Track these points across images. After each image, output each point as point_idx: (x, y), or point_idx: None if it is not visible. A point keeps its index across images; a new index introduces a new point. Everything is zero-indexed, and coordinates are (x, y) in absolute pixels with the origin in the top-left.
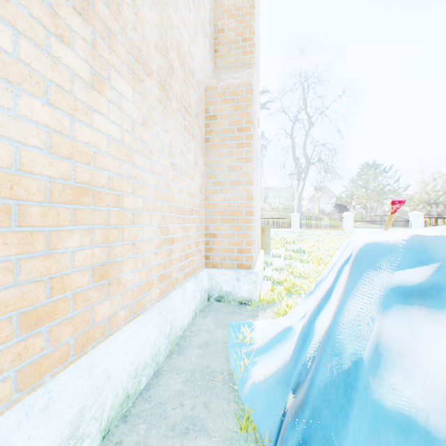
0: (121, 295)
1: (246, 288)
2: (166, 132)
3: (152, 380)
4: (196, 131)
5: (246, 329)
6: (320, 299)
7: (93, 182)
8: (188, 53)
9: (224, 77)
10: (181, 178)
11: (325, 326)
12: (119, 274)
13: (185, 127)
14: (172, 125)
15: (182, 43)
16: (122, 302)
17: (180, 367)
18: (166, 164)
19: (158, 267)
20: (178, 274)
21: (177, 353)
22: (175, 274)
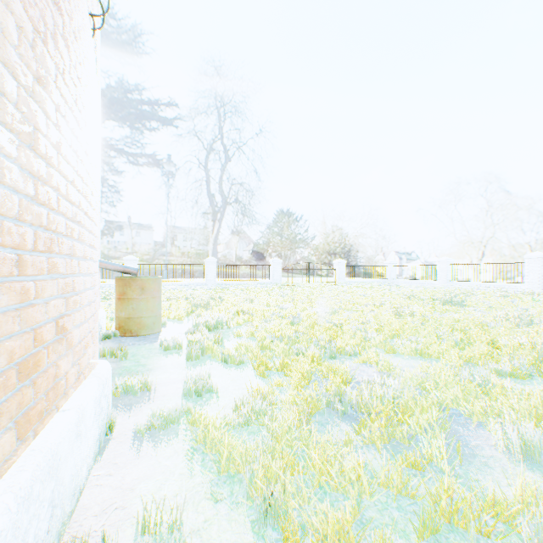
0: None
1: None
2: None
3: None
4: None
5: None
6: None
7: None
8: None
9: None
10: None
11: None
12: None
13: None
14: None
15: None
16: None
17: None
18: None
19: None
20: None
21: None
22: None
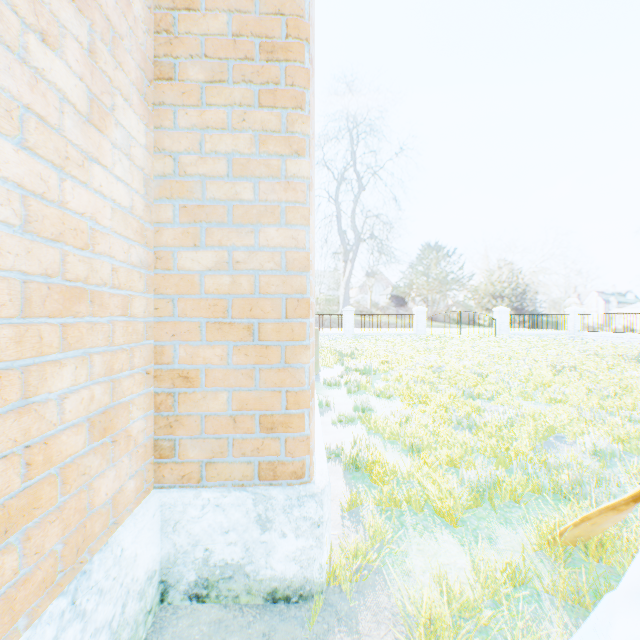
0: None
1: (290, 548)
2: None
3: None
4: None
5: None
6: None
7: None
8: None
9: None
10: None
11: None
12: None
13: None
14: None
15: None
16: None
17: None
18: None
19: None
20: None
21: None
22: None
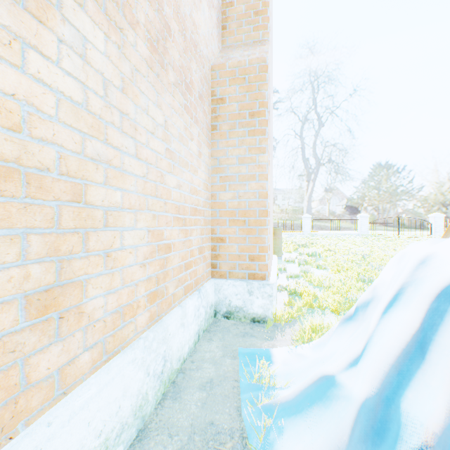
0: (85, 331)
1: (259, 303)
2: (159, 107)
3: (132, 448)
4: (199, 115)
5: (262, 362)
6: (398, 353)
7: (25, 160)
8: (190, 18)
9: (233, 55)
10: (180, 169)
11: (435, 426)
12: (80, 301)
13: (186, 108)
14: (168, 100)
15: (182, 3)
16: (86, 341)
17: (174, 424)
18: (159, 149)
19: (147, 283)
20: (176, 289)
21: (172, 398)
22: (173, 290)
